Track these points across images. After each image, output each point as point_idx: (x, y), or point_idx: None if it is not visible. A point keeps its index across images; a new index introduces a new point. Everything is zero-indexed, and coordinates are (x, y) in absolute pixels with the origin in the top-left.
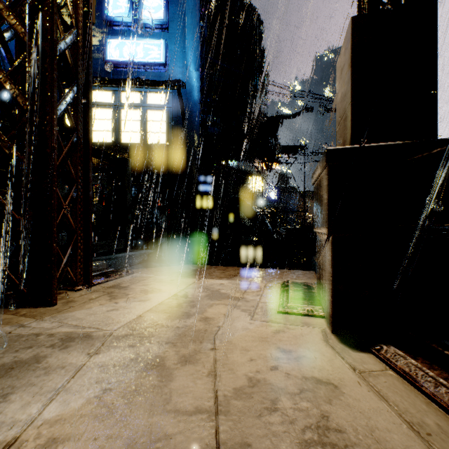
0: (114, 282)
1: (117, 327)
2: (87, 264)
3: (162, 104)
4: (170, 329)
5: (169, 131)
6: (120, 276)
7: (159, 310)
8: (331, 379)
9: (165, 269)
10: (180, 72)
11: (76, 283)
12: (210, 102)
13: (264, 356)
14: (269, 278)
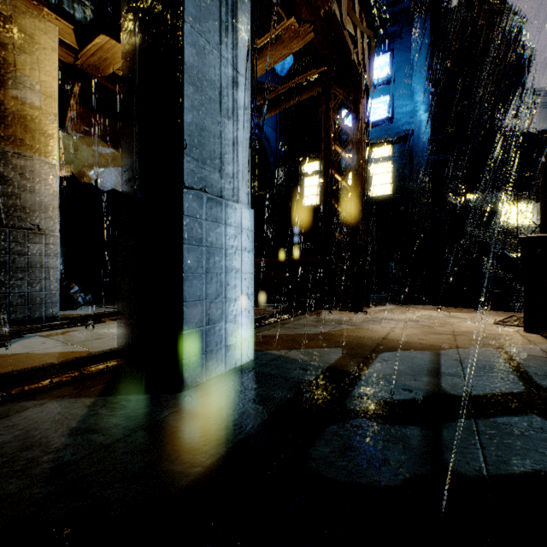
0: (380, 308)
1: (401, 319)
2: (367, 296)
3: (387, 155)
4: (427, 321)
5: (394, 181)
6: (381, 306)
7: (418, 317)
8: (506, 334)
9: (408, 306)
10: (407, 119)
11: (363, 305)
12: (442, 138)
13: (476, 329)
14: (499, 315)
